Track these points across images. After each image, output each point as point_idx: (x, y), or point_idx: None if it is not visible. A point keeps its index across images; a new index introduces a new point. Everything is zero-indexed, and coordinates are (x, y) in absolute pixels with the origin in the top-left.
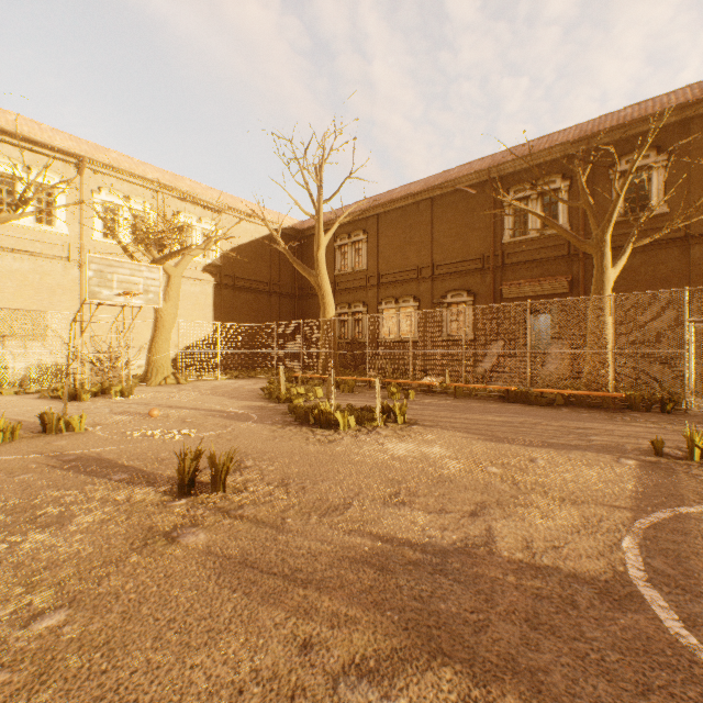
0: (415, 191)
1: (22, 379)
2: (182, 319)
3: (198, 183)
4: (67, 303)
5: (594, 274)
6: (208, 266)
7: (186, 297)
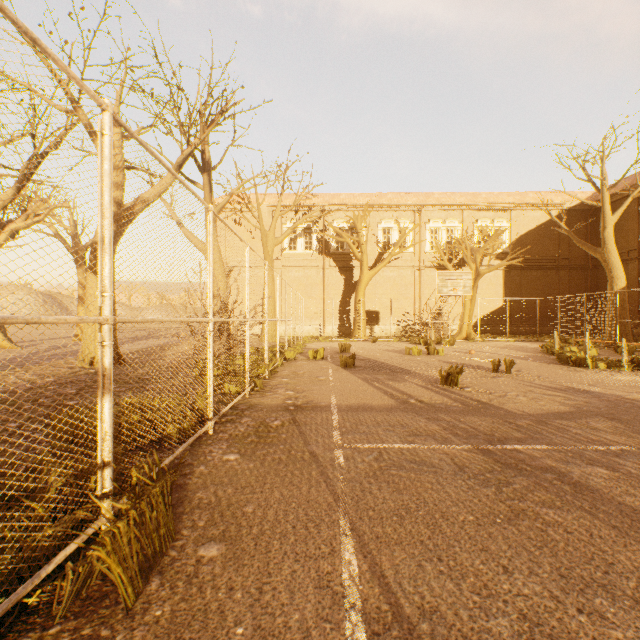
0: None
1: (393, 335)
2: (479, 296)
3: (490, 193)
4: (412, 292)
5: None
6: (498, 254)
7: (481, 280)
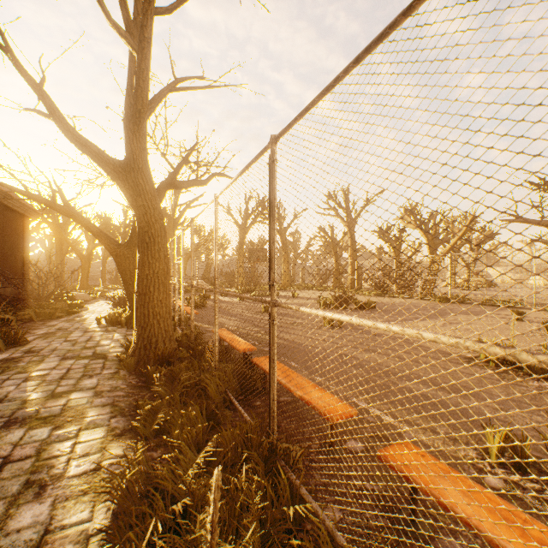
0: None
1: None
2: None
3: None
4: None
5: (147, 170)
6: None
7: None
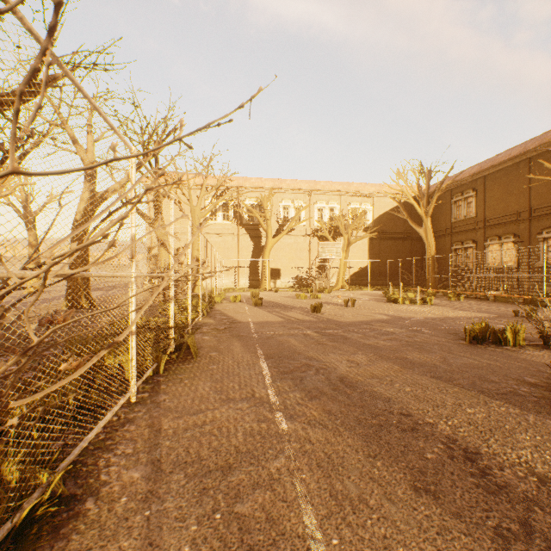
0: (512, 156)
1: (291, 286)
2: (352, 258)
3: (360, 184)
4: (305, 255)
5: None
6: (365, 228)
7: (353, 246)
